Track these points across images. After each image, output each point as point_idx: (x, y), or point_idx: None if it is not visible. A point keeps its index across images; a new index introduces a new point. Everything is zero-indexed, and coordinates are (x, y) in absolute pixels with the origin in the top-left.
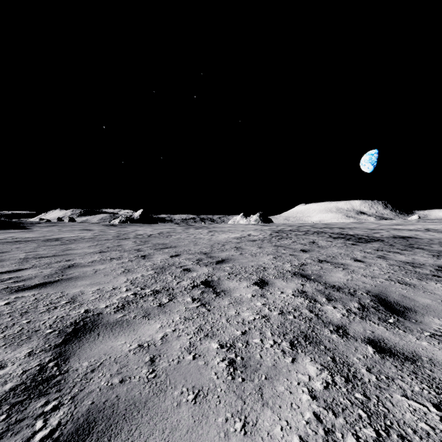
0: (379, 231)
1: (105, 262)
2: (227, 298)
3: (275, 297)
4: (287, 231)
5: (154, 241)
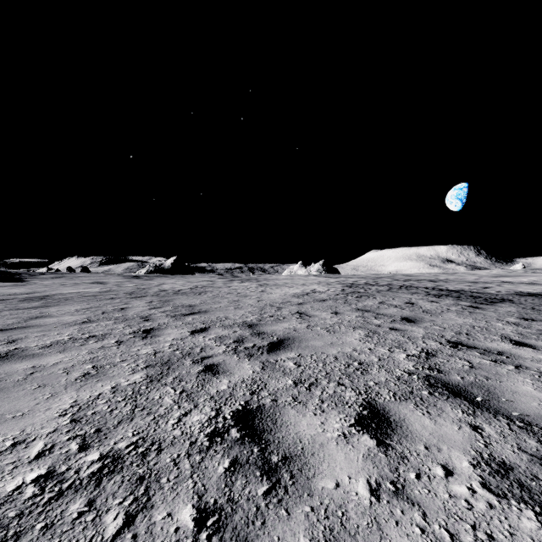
0: (486, 284)
1: (70, 347)
2: (301, 504)
3: (442, 500)
4: (363, 284)
5: (178, 301)
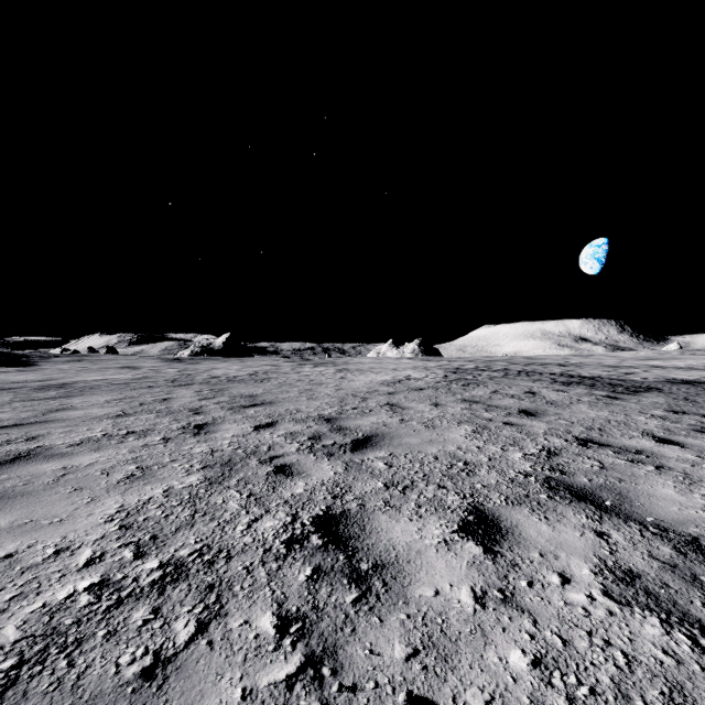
0: (630, 369)
1: (106, 445)
2: (396, 611)
3: (556, 607)
4: (471, 369)
5: (235, 390)
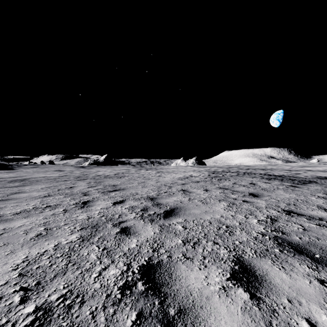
0: (297, 171)
1: (32, 214)
2: None
3: None
4: (221, 171)
5: (107, 182)
